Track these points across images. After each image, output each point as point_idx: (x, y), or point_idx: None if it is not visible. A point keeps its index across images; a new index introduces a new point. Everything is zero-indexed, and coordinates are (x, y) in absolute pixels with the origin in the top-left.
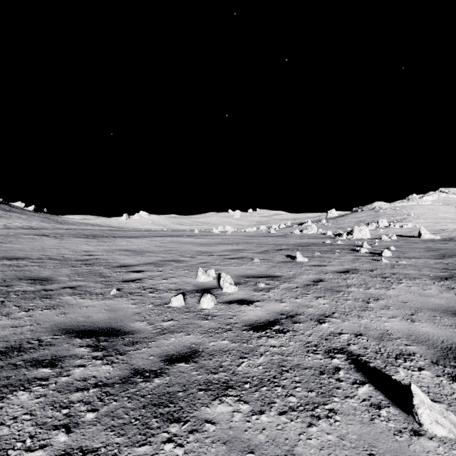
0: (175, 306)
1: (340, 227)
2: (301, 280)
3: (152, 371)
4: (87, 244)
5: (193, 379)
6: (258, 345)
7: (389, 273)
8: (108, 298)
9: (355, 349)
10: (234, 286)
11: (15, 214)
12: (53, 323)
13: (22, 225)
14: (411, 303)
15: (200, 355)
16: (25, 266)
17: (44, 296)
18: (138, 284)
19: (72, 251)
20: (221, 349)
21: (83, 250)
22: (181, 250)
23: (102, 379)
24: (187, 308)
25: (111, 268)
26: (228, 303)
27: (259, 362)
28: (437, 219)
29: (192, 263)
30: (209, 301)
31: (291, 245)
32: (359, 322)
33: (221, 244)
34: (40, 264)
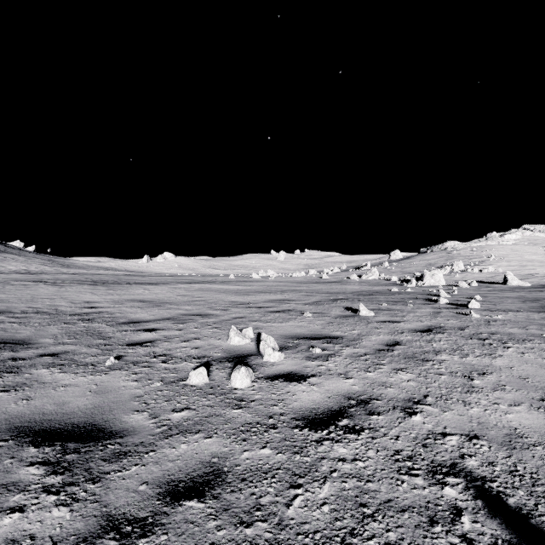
0: (195, 383)
1: (407, 272)
2: (369, 343)
3: (137, 521)
4: (92, 292)
5: (208, 540)
6: (318, 457)
7: (486, 332)
8: (101, 371)
9: (476, 466)
10: (279, 352)
11: (11, 256)
12: (5, 417)
13: (18, 269)
14: (534, 379)
15: (225, 480)
16: None
17: (8, 369)
18: (148, 349)
19: (70, 302)
20: (259, 467)
21: (84, 301)
22: (211, 300)
23: (45, 543)
24: (212, 387)
25: (116, 326)
26: (270, 378)
27: (323, 496)
28: (522, 261)
29: (223, 319)
30: (244, 377)
31: (350, 294)
32: (467, 413)
33: (261, 293)
34: (22, 320)
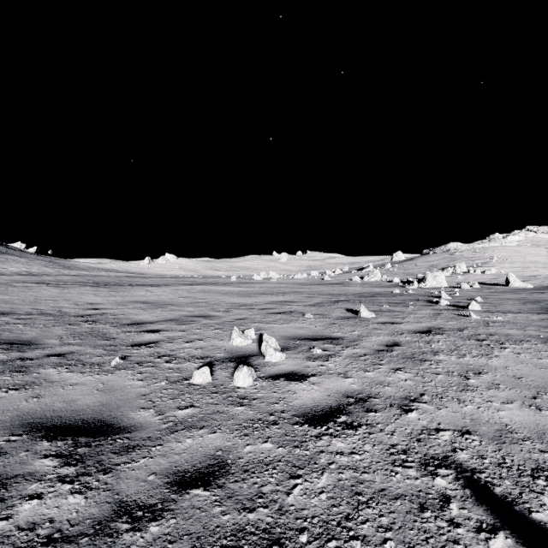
0: (198, 382)
1: (409, 273)
2: (369, 343)
3: (148, 507)
4: (95, 294)
5: (214, 524)
6: (317, 451)
7: (484, 333)
8: (107, 370)
9: (466, 459)
10: (281, 352)
11: (12, 257)
12: (17, 414)
13: (19, 270)
14: (527, 378)
15: (228, 471)
16: (5, 325)
17: (17, 369)
18: (152, 349)
19: (73, 304)
20: (261, 460)
21: (87, 302)
22: (213, 302)
23: (63, 525)
24: (215, 386)
25: (120, 327)
26: (272, 378)
27: (321, 485)
28: (525, 263)
29: (225, 320)
30: (246, 377)
31: (351, 295)
32: (461, 410)
33: (263, 294)
34: (27, 321)
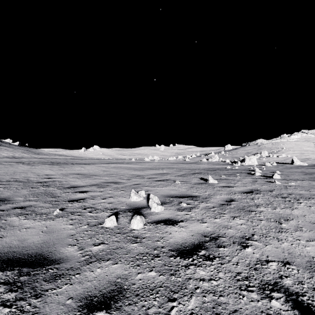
0: (108, 226)
1: (235, 157)
2: (215, 200)
3: None
4: (50, 169)
5: None
6: (186, 278)
7: (286, 193)
8: (50, 218)
9: (290, 284)
10: (161, 206)
11: (4, 148)
12: None
13: (8, 155)
14: None
15: (124, 295)
16: None
17: None
18: (81, 204)
19: (36, 175)
20: (148, 285)
21: (45, 174)
22: (120, 174)
23: None
24: (119, 228)
25: (62, 189)
26: (155, 223)
27: (191, 307)
28: (301, 151)
29: (127, 185)
30: (139, 222)
31: (202, 170)
32: (280, 246)
33: (150, 169)
34: (6, 186)
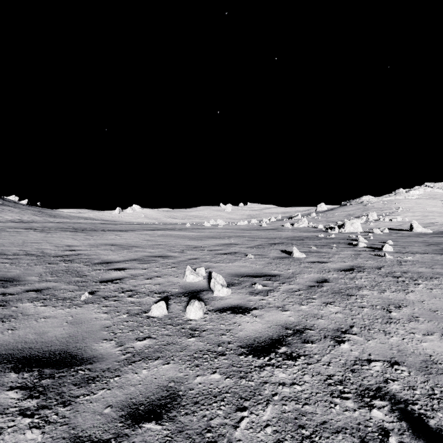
0: (156, 315)
1: (331, 221)
2: (302, 280)
3: (101, 442)
4: (73, 237)
5: None
6: (261, 382)
7: (399, 271)
8: (77, 304)
9: (398, 390)
10: (227, 288)
11: (7, 208)
12: None
13: (13, 218)
14: (442, 312)
15: (180, 403)
16: None
17: None
18: (117, 285)
19: (54, 246)
20: (210, 391)
21: (66, 244)
22: (170, 244)
23: None
24: (170, 318)
25: (91, 266)
26: (220, 311)
27: (266, 418)
28: (424, 212)
29: (180, 260)
30: (197, 310)
31: (285, 239)
32: (388, 341)
33: (212, 238)
34: (14, 261)
